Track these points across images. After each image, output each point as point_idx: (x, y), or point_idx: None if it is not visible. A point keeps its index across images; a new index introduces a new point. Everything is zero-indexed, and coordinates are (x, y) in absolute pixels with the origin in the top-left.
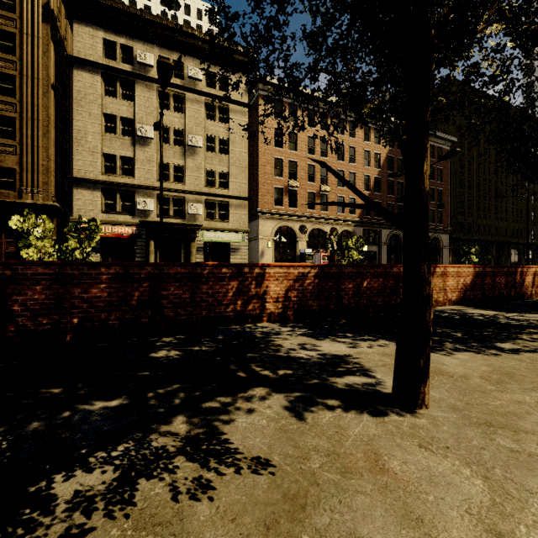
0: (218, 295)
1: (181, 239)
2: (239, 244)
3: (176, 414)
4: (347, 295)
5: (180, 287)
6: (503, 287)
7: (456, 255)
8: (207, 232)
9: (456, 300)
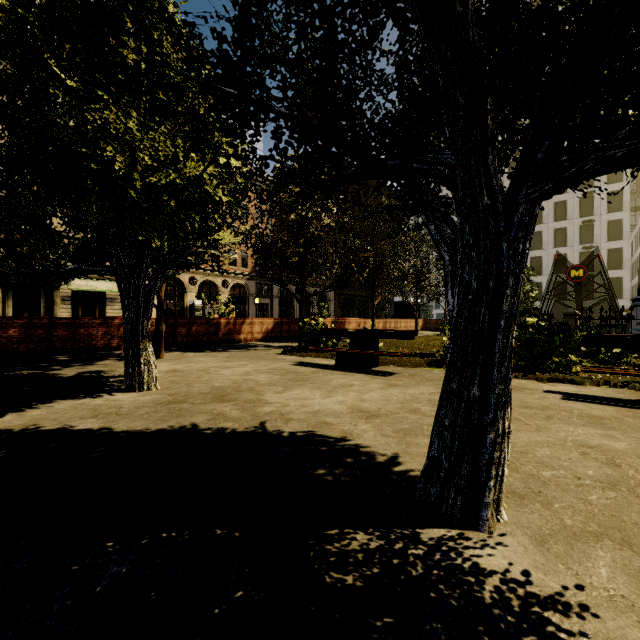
0: (91, 335)
1: (41, 286)
2: (117, 293)
3: (77, 363)
4: (181, 335)
5: (66, 330)
6: (296, 331)
7: (341, 308)
8: (76, 280)
9: (260, 339)
